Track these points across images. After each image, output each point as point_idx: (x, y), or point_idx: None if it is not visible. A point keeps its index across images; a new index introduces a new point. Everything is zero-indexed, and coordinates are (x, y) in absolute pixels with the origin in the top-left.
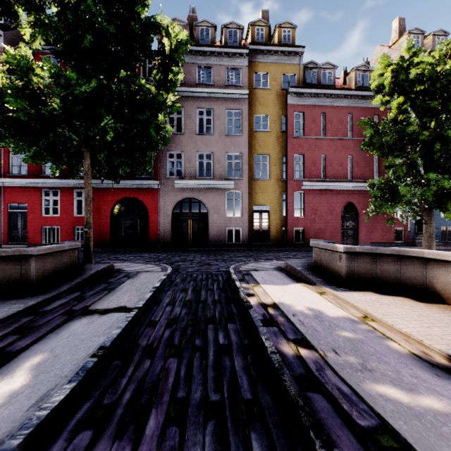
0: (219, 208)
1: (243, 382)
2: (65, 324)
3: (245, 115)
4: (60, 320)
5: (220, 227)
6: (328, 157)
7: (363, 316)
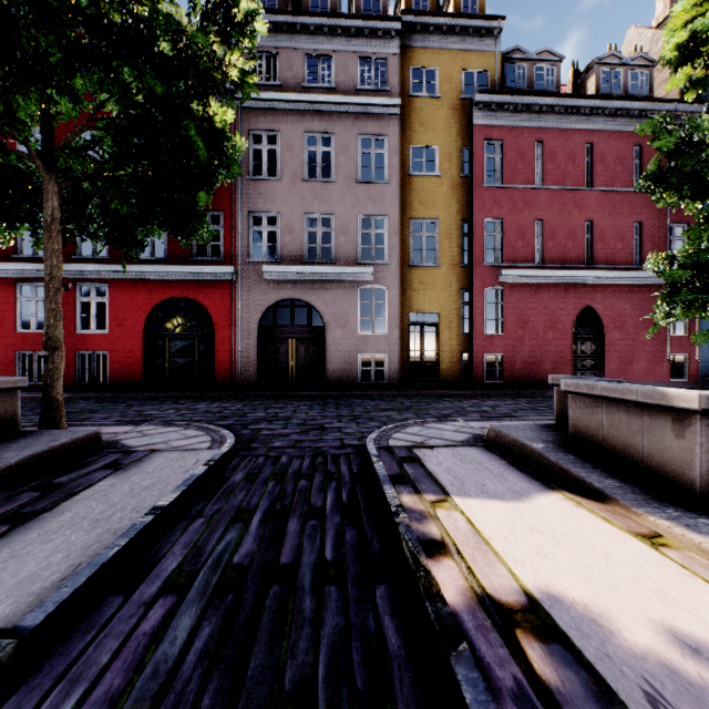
0: (346, 317)
1: None
2: None
3: (394, 146)
4: None
5: (348, 354)
6: (548, 223)
7: None
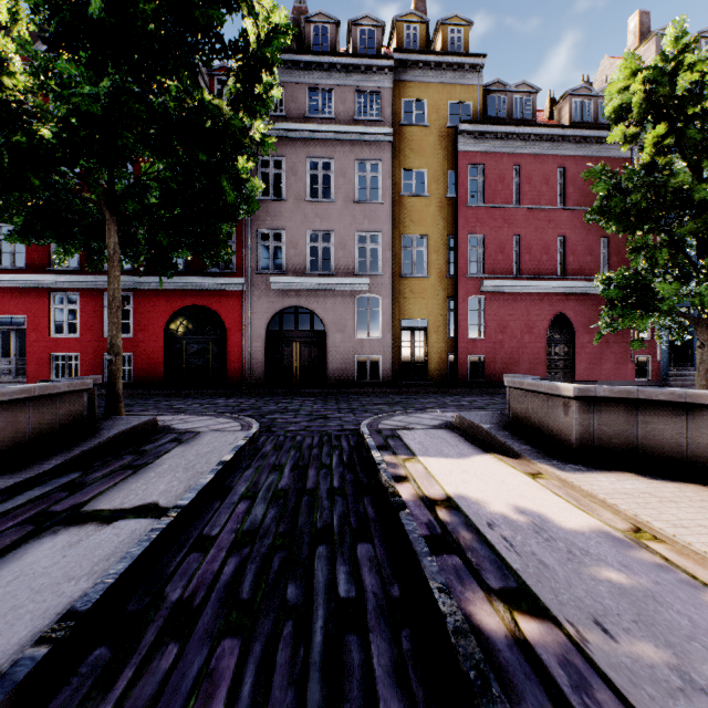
0: (344, 323)
1: None
2: (20, 547)
3: (387, 170)
4: (12, 538)
5: (346, 356)
6: (525, 239)
7: (633, 529)
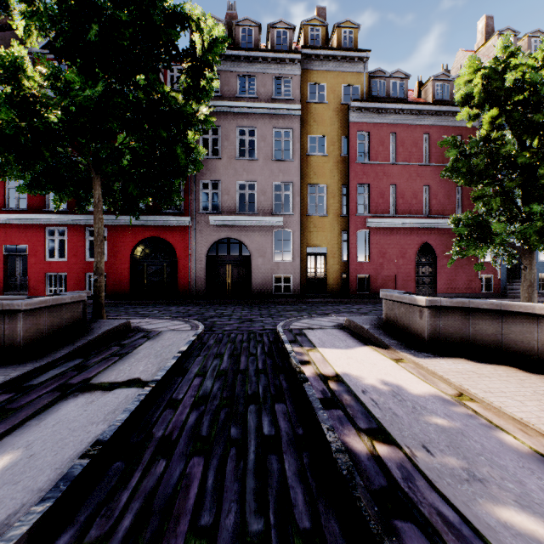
0: (264, 250)
1: (297, 499)
2: (55, 405)
3: (297, 136)
4: (48, 400)
5: (266, 274)
6: (399, 187)
7: (458, 394)
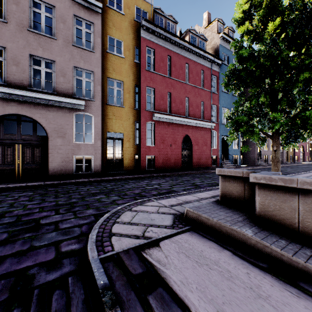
0: (64, 131)
1: None
2: None
3: (98, 31)
4: None
5: (66, 155)
6: (173, 95)
7: None
